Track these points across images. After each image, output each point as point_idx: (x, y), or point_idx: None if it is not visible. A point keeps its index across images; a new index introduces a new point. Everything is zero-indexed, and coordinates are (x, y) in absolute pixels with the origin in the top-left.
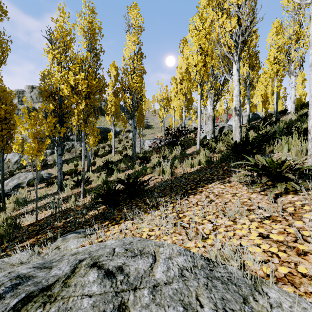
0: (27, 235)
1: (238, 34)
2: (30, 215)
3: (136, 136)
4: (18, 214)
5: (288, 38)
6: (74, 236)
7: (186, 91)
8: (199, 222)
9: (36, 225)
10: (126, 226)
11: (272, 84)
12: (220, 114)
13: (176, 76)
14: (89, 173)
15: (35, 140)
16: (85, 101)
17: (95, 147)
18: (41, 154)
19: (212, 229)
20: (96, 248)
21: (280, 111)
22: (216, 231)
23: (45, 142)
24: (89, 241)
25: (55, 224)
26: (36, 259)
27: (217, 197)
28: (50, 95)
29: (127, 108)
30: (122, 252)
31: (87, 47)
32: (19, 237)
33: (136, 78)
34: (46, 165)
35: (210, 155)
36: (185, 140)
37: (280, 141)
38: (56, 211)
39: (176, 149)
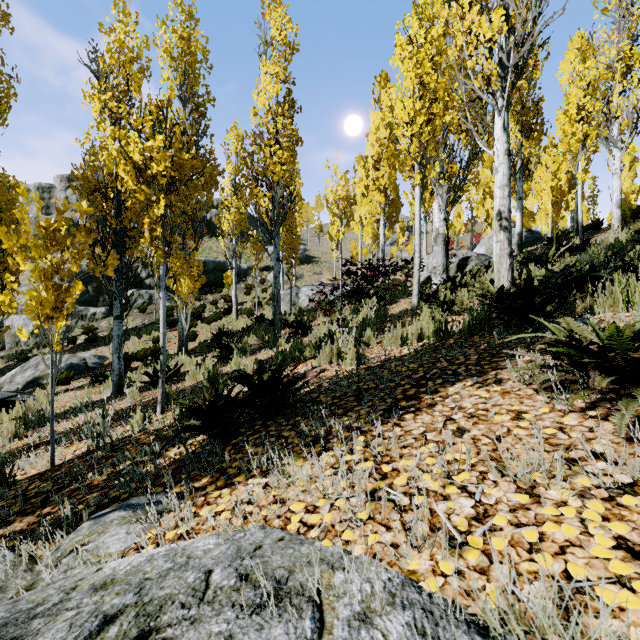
0: (22, 504)
1: (507, 48)
2: (46, 450)
3: (282, 278)
4: (20, 448)
5: (607, 69)
6: (121, 517)
7: (387, 184)
8: (436, 490)
9: (48, 478)
10: (251, 494)
11: (573, 166)
12: (456, 234)
13: (366, 153)
14: (181, 357)
15: (47, 283)
16: (166, 198)
17: (197, 303)
18: (63, 315)
19: (475, 517)
20: (164, 566)
21: (587, 226)
22: (487, 523)
23: (71, 287)
24: (156, 532)
25: (88, 479)
26: (20, 580)
27: (473, 421)
28: (97, 189)
29: (262, 219)
30: (228, 586)
31: (179, 91)
32: (1, 512)
33: (280, 154)
34: (95, 340)
35: (446, 319)
36: (385, 286)
37: (609, 286)
38: (100, 443)
39: (366, 305)
